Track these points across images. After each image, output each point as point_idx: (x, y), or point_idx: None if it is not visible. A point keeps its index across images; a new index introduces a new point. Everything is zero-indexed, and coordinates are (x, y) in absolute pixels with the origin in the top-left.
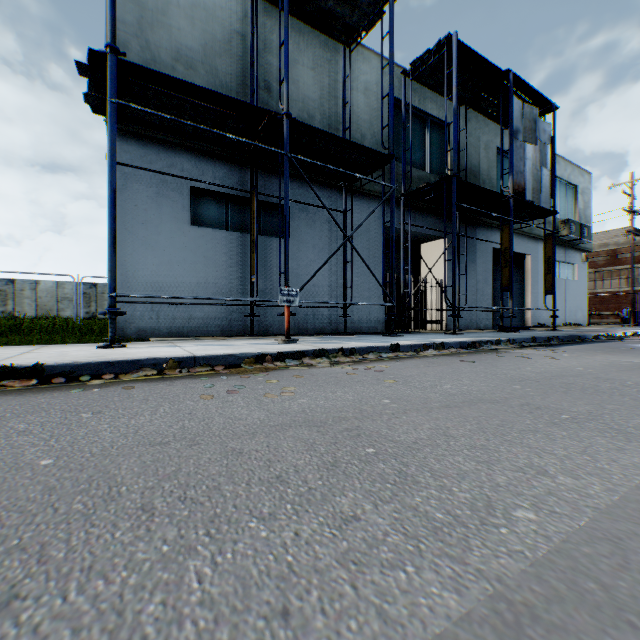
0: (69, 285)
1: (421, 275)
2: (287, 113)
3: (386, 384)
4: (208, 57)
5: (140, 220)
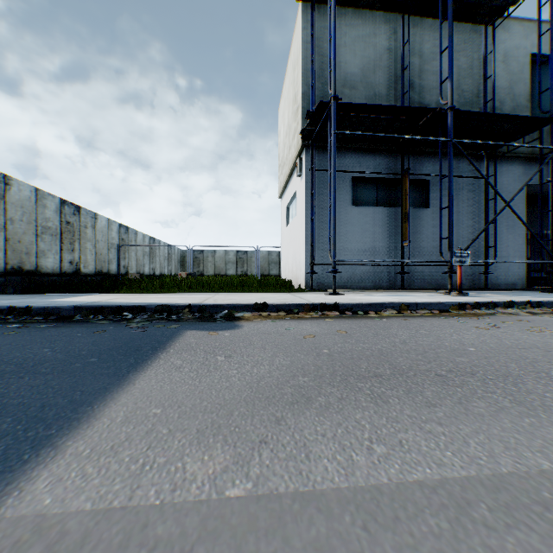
0: (231, 253)
1: None
2: (451, 107)
3: None
4: (365, 76)
5: (320, 206)
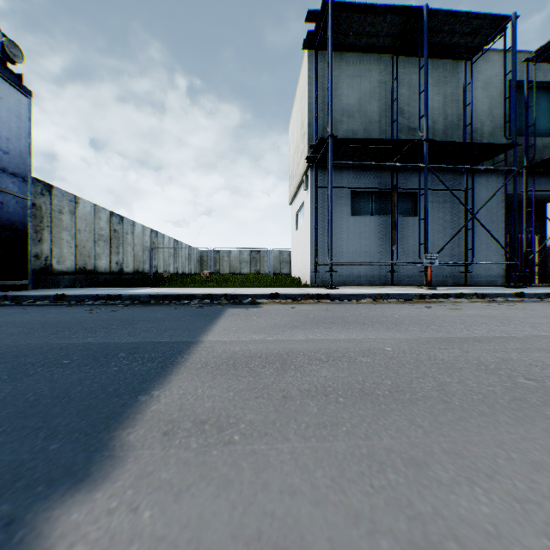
0: (245, 253)
1: (546, 232)
2: (426, 139)
3: (516, 310)
4: (361, 106)
5: (323, 216)
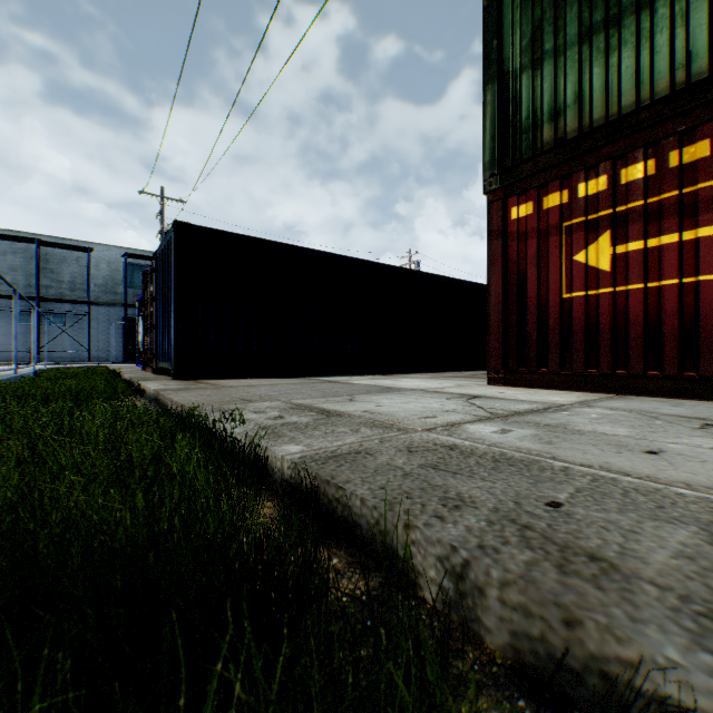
0: None
1: None
2: (38, 298)
3: None
4: (25, 266)
5: None
